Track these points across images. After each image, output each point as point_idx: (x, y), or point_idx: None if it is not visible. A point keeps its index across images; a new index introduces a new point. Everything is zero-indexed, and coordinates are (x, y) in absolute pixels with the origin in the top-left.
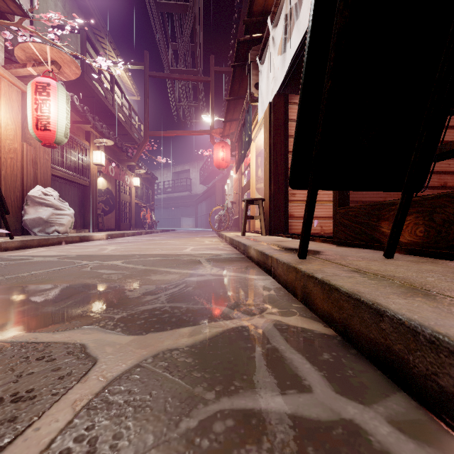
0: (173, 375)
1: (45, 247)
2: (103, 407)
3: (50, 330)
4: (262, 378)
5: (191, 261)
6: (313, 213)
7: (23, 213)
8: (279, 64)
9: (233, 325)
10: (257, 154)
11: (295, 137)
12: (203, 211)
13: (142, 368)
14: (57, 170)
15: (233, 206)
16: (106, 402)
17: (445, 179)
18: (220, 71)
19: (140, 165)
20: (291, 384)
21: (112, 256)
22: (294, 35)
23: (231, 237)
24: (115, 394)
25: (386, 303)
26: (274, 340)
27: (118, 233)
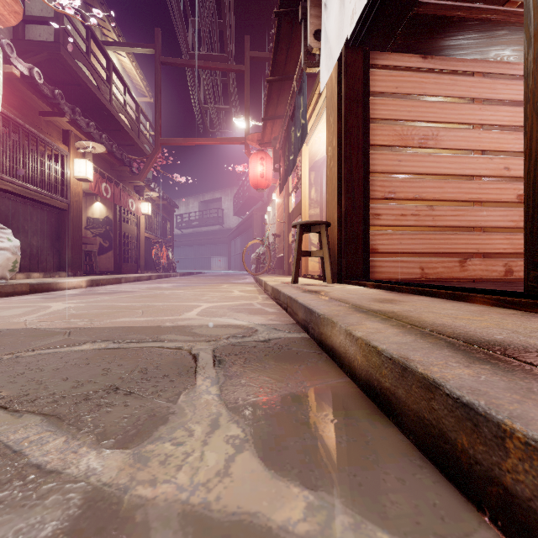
0: None
1: None
2: None
3: None
4: None
5: (170, 361)
6: None
7: None
8: None
9: None
10: (309, 168)
11: None
12: (237, 249)
13: None
14: (5, 181)
15: (276, 240)
16: None
17: None
18: (258, 57)
19: (151, 187)
20: None
21: (4, 336)
22: None
23: (275, 288)
24: None
25: None
26: None
27: (109, 277)
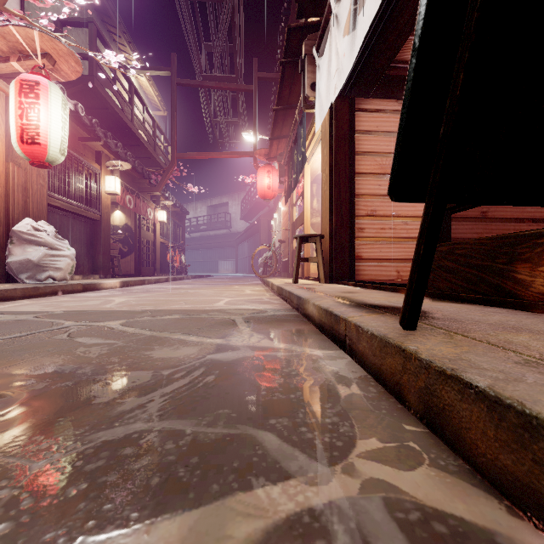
0: None
1: (33, 298)
2: None
3: None
4: None
5: (222, 321)
6: (434, 246)
7: (6, 253)
8: (345, 49)
9: (288, 508)
10: (311, 181)
11: (407, 97)
12: (244, 253)
13: None
14: (56, 199)
15: (282, 245)
16: None
17: None
18: (265, 77)
19: (166, 196)
20: None
21: (113, 313)
22: (370, 0)
23: (280, 286)
24: None
25: None
26: None
27: (136, 279)
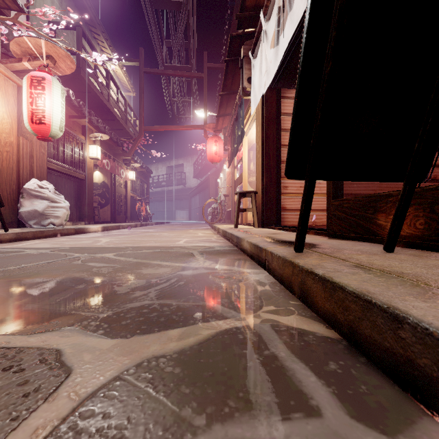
0: (157, 392)
1: (40, 239)
2: (69, 438)
3: (26, 332)
4: (261, 396)
5: (183, 253)
6: (310, 204)
7: (18, 205)
8: (271, 57)
9: (226, 327)
10: (249, 149)
11: (292, 123)
12: (196, 204)
13: (122, 382)
14: (53, 164)
15: (226, 199)
16: (74, 431)
17: (436, 172)
18: (213, 67)
19: (135, 159)
20: (296, 404)
21: (105, 248)
22: (287, 27)
23: (224, 230)
24: (86, 418)
25: (404, 307)
26: (272, 345)
27: (113, 225)
